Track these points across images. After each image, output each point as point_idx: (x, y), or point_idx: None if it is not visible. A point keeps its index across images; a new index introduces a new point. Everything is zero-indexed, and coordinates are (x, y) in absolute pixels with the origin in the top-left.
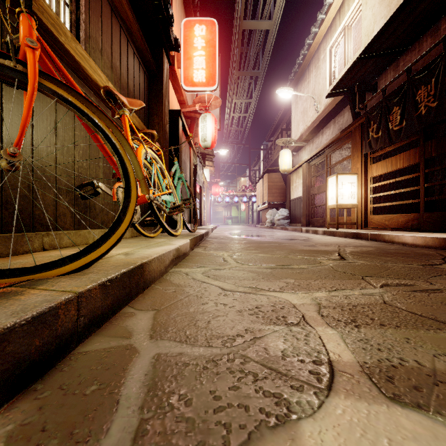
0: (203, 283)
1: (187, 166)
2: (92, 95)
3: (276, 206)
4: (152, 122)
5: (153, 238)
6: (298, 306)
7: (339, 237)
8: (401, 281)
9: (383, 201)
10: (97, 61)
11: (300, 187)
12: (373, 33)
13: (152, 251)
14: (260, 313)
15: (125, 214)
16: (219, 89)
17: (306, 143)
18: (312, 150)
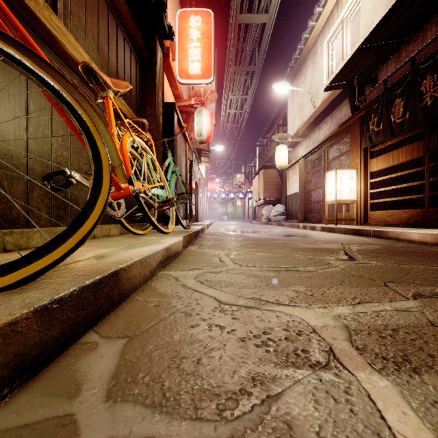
0: (194, 292)
1: (183, 161)
2: (74, 77)
3: (272, 202)
4: (144, 113)
5: (143, 236)
6: (320, 330)
7: (339, 233)
8: (433, 289)
9: (383, 196)
10: (80, 41)
11: (297, 183)
12: (373, 24)
13: (135, 253)
14: (271, 343)
15: (92, 208)
16: (215, 84)
17: (303, 138)
18: (309, 146)
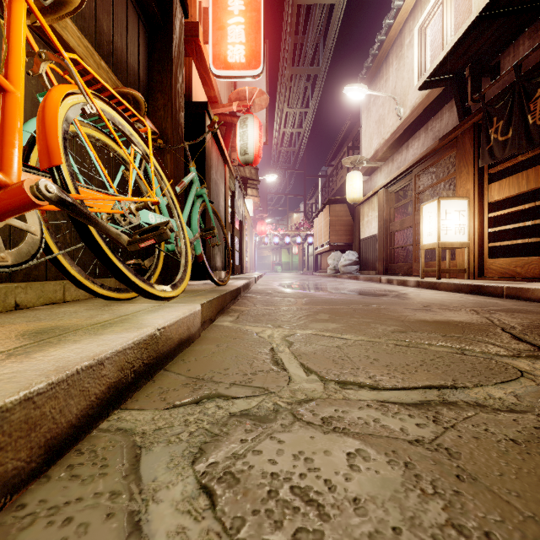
0: None
1: (221, 191)
2: None
3: (340, 248)
4: (154, 103)
5: (129, 301)
6: None
7: (446, 291)
8: None
9: (505, 237)
10: None
11: (375, 222)
12: None
13: None
14: None
15: None
16: (266, 88)
17: (383, 162)
18: (392, 172)
